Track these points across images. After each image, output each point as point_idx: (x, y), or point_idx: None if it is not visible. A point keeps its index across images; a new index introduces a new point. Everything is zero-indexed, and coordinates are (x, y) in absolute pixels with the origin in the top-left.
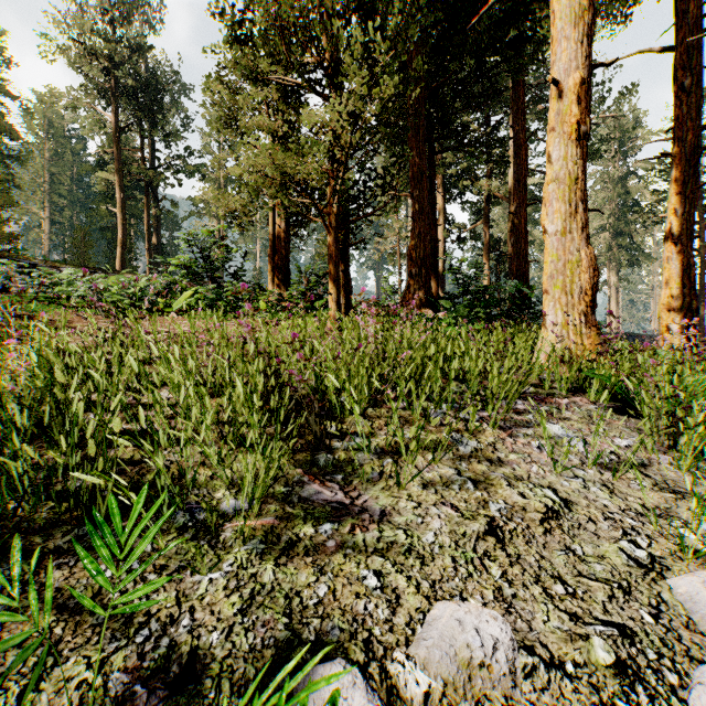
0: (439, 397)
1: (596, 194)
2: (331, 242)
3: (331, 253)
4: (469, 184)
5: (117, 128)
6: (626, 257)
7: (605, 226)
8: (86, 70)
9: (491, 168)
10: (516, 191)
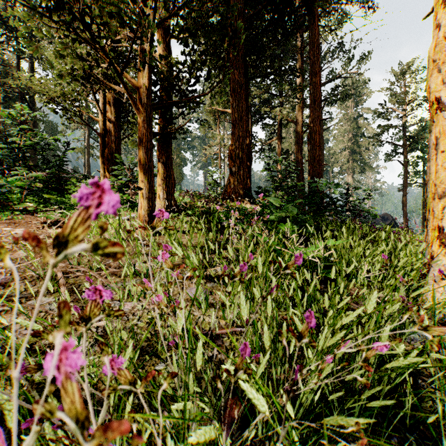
0: None
1: (340, 127)
2: (140, 122)
3: (140, 136)
4: (269, 110)
5: None
6: (357, 167)
7: (345, 147)
8: None
9: (282, 101)
10: (312, 109)
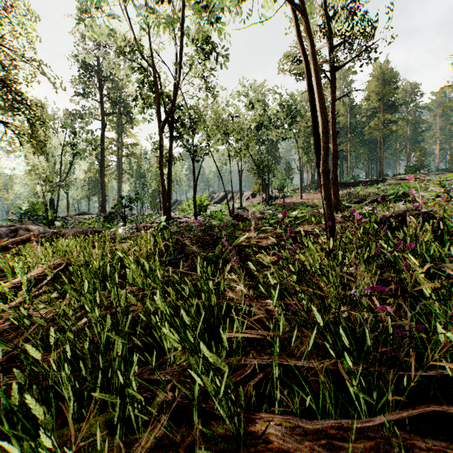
0: None
1: None
2: None
3: None
4: None
5: None
6: None
7: None
8: None
9: None
10: None
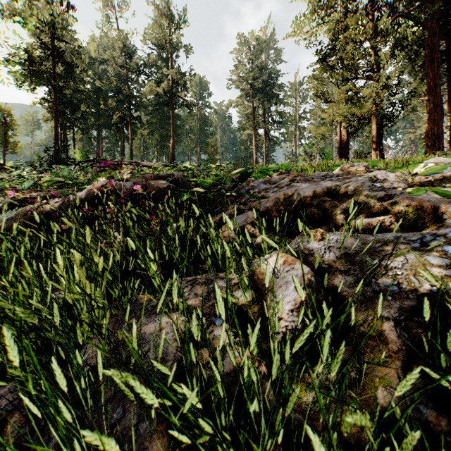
0: (407, 165)
1: None
2: (373, 135)
3: (373, 140)
4: None
5: (253, 109)
6: None
7: None
8: (243, 87)
9: None
10: None
